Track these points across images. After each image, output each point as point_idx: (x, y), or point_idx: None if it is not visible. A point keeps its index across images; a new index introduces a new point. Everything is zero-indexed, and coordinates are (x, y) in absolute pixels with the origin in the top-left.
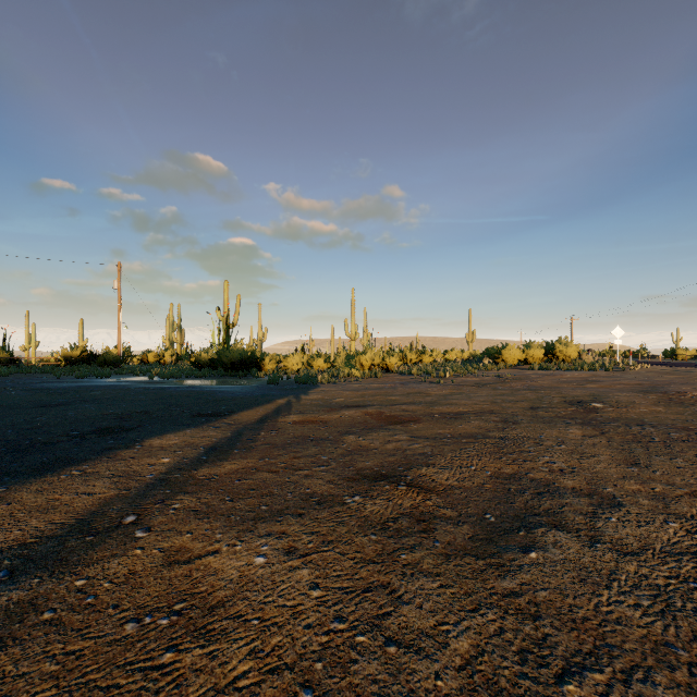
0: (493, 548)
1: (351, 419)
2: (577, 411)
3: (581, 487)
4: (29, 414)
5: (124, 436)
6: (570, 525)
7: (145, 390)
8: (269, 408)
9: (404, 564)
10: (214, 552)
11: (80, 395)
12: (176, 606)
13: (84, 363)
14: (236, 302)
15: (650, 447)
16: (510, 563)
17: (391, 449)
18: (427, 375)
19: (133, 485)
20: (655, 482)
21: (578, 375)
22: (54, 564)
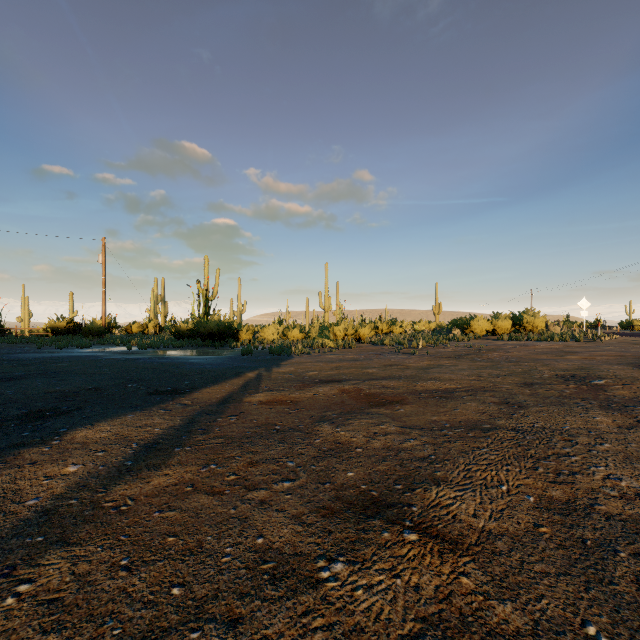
0: None
1: (325, 399)
2: (580, 388)
3: None
4: None
5: (49, 424)
6: None
7: (115, 361)
8: (236, 384)
9: None
10: None
11: (44, 367)
12: None
13: (70, 333)
14: (216, 275)
15: None
16: None
17: (379, 448)
18: (399, 345)
19: None
20: None
21: (551, 345)
22: None
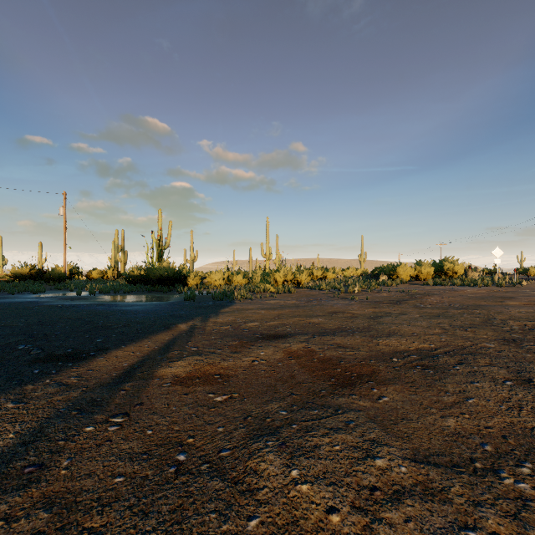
0: None
1: (268, 370)
2: None
3: None
4: None
5: None
6: None
7: (48, 309)
8: (160, 341)
9: None
10: None
11: None
12: None
13: (33, 279)
14: (168, 227)
15: None
16: None
17: None
18: (335, 290)
19: None
20: None
21: (478, 290)
22: None
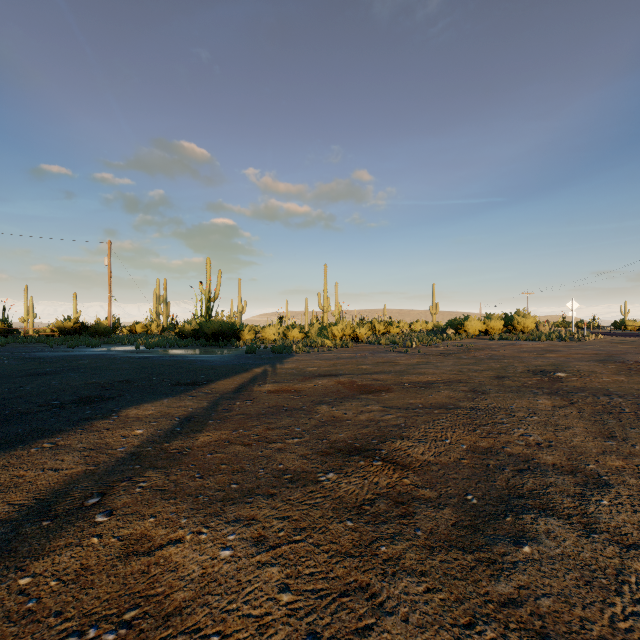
0: (481, 538)
1: (324, 388)
2: (542, 380)
3: (561, 463)
4: (16, 383)
5: (103, 405)
6: (559, 509)
7: (130, 359)
8: (246, 377)
9: (384, 559)
10: (176, 542)
11: (68, 364)
12: (127, 613)
13: (77, 333)
14: (218, 277)
15: (622, 418)
16: (502, 559)
17: (364, 420)
18: (395, 344)
19: (102, 459)
20: (637, 458)
21: (537, 345)
22: (2, 556)
